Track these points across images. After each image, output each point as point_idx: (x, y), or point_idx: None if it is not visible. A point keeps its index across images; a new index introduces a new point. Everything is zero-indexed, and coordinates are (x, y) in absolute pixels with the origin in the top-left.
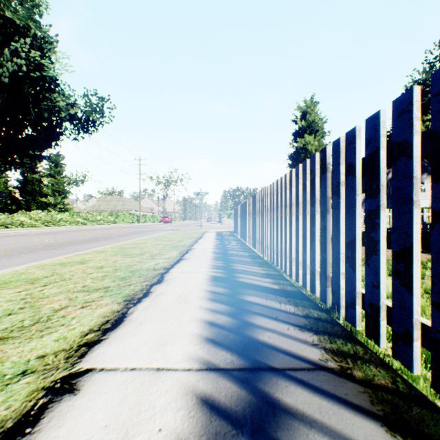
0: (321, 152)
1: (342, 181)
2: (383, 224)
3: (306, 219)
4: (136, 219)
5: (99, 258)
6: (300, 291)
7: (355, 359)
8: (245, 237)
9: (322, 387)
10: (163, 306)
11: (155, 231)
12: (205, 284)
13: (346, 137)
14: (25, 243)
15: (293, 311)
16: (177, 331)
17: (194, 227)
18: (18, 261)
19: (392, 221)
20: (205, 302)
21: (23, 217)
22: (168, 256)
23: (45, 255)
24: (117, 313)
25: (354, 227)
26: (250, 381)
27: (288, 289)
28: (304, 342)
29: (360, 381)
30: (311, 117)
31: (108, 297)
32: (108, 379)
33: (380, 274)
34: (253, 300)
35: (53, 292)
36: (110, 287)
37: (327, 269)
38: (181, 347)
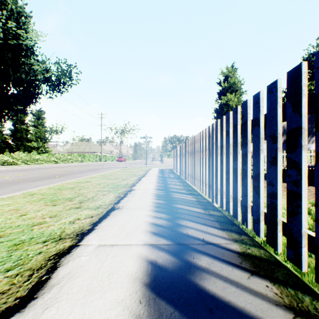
0: None
1: None
2: None
3: None
4: (98, 159)
5: (10, 207)
6: None
7: None
8: (186, 175)
9: None
10: None
11: (109, 168)
12: (129, 314)
13: None
14: None
15: None
16: None
17: (141, 165)
18: None
19: None
20: None
21: (6, 157)
22: (100, 203)
23: None
24: None
25: None
26: None
27: None
28: None
29: None
30: (232, 80)
31: None
32: None
33: None
34: None
35: None
36: None
37: None
38: None
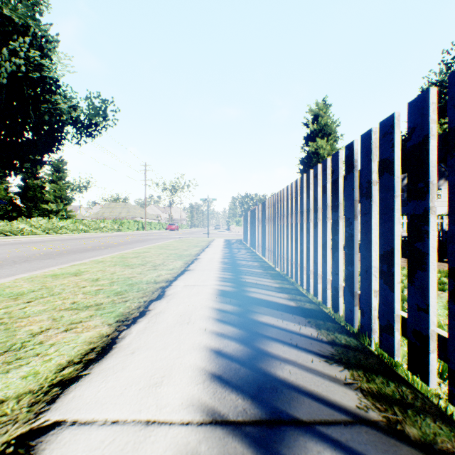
0: (346, 148)
1: (374, 180)
2: (434, 232)
3: (327, 226)
4: (141, 227)
5: (96, 269)
6: (320, 309)
7: (405, 408)
8: (255, 246)
9: (367, 454)
10: (162, 329)
11: (160, 239)
12: (212, 300)
13: (380, 127)
14: (21, 252)
15: (315, 335)
16: (175, 364)
17: (201, 235)
18: (9, 272)
19: (449, 228)
20: (211, 323)
21: (22, 224)
22: (172, 267)
23: (39, 265)
24: (105, 338)
25: (391, 235)
26: (269, 444)
27: (307, 307)
28: (334, 380)
29: (418, 444)
30: (323, 120)
31: (98, 316)
32: (79, 440)
33: (430, 295)
34: (267, 320)
35: (36, 310)
36: (102, 304)
37: (354, 285)
38: (180, 387)
